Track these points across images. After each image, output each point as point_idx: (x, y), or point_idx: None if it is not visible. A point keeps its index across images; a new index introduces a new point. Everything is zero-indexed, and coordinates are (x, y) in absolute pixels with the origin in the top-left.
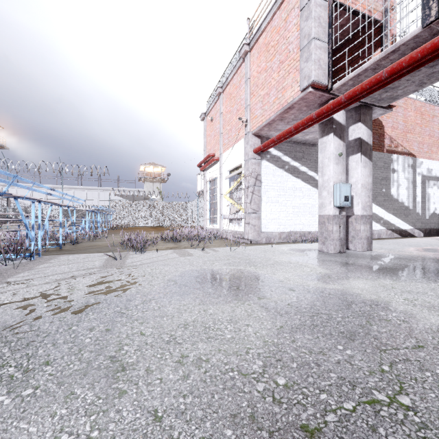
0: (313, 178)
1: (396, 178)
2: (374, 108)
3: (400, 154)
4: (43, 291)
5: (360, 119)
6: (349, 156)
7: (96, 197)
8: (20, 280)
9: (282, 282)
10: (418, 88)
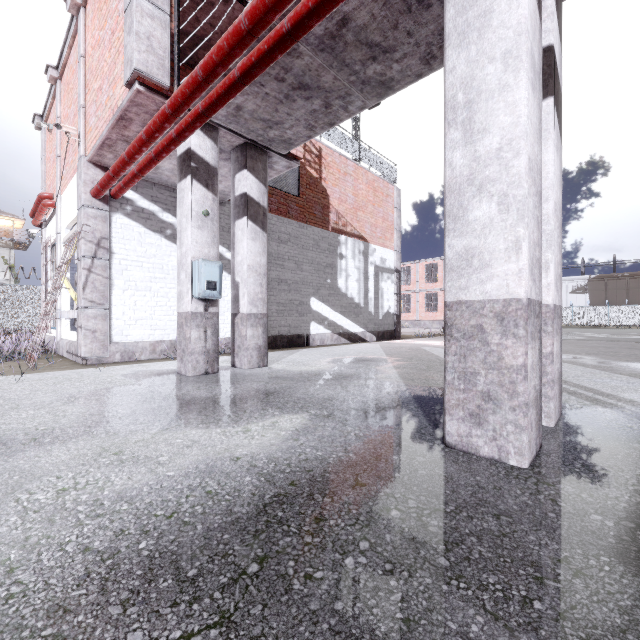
0: (221, 255)
1: (344, 266)
2: (271, 153)
3: (350, 236)
4: None
5: (246, 164)
6: (235, 221)
7: None
8: None
9: None
10: (311, 133)
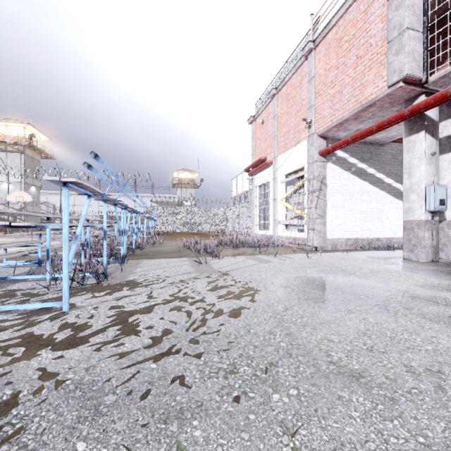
0: (382, 181)
1: None
2: None
3: None
4: (173, 294)
5: None
6: (439, 155)
7: (132, 203)
8: (138, 283)
9: (410, 292)
10: None
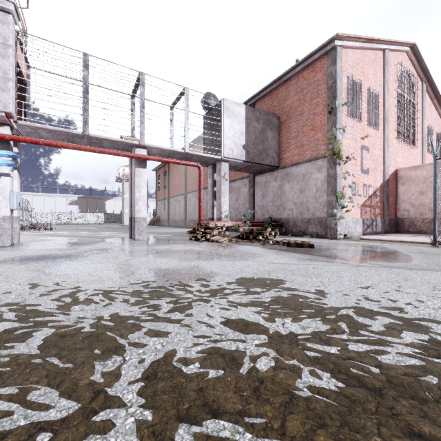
0: None
1: None
2: None
3: None
4: None
5: (17, 145)
6: None
7: None
8: None
9: (68, 252)
10: None
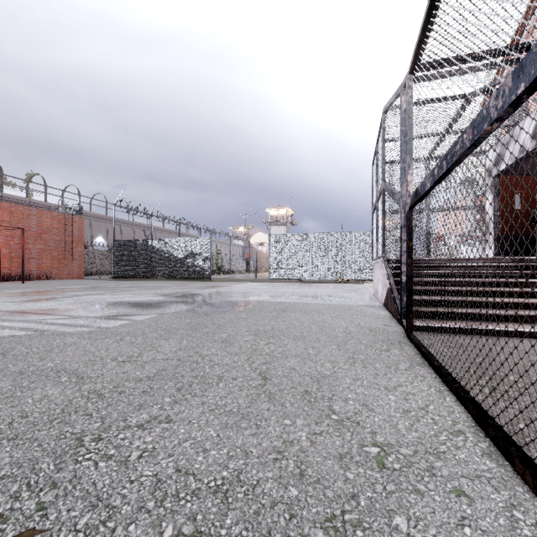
0: None
1: None
2: None
3: None
4: None
5: None
6: None
7: None
8: None
9: None
10: None
